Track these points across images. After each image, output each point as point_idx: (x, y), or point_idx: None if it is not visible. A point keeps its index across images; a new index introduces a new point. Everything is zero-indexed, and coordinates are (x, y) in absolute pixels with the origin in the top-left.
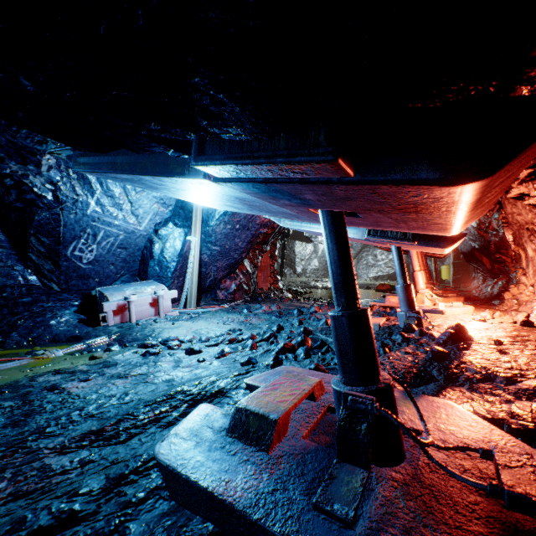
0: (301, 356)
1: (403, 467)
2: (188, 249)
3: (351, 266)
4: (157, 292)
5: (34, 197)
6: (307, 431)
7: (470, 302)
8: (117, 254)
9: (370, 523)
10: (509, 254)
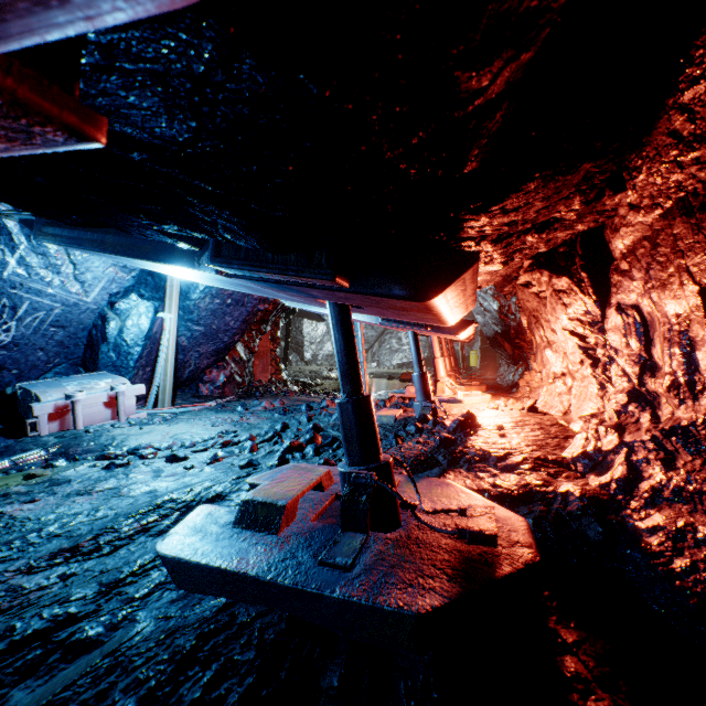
0: (310, 454)
1: (398, 532)
2: (158, 329)
3: (356, 356)
4: (115, 388)
5: None
6: (315, 516)
7: (492, 391)
8: (50, 334)
9: (365, 566)
10: (526, 339)
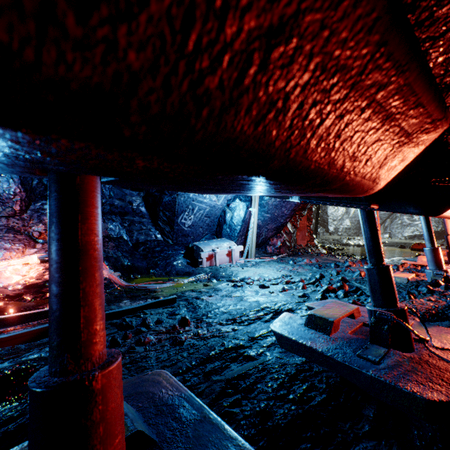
0: (340, 296)
1: (411, 354)
2: (248, 216)
3: (378, 241)
4: (231, 247)
5: None
6: (350, 331)
7: None
8: (204, 221)
9: (387, 365)
10: None
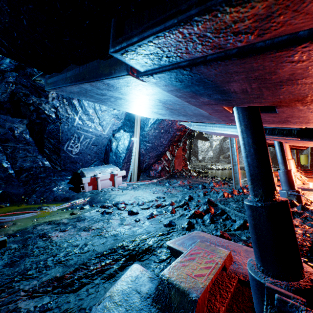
0: (207, 221)
1: None
2: (132, 145)
3: (268, 159)
4: (113, 172)
5: (45, 116)
6: (224, 308)
7: None
8: (91, 148)
9: None
10: None
